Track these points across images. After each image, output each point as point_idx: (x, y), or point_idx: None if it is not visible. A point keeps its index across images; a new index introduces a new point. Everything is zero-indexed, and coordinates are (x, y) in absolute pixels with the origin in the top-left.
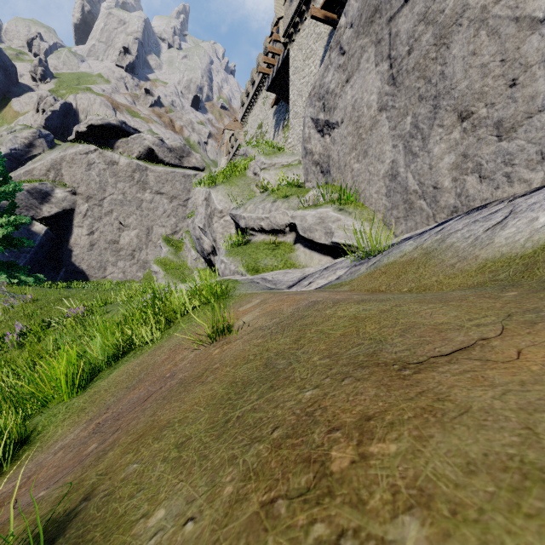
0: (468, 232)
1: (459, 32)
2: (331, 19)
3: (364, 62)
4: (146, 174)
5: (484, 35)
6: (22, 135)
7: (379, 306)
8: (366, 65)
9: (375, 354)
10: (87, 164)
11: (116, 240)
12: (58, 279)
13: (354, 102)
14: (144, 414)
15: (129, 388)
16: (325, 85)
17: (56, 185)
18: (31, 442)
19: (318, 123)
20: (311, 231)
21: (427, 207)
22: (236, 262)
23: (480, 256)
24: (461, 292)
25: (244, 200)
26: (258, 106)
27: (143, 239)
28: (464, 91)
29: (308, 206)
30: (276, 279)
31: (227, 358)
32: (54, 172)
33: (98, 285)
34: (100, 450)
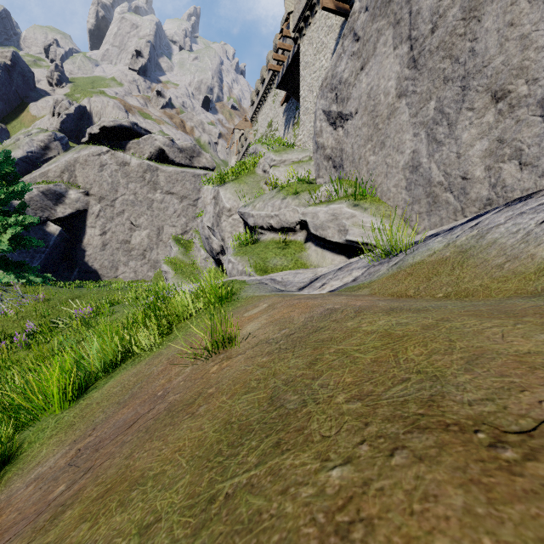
0: (515, 225)
1: (493, 2)
2: (343, 9)
3: (380, 46)
4: (157, 175)
5: (525, 1)
6: (38, 138)
7: (418, 318)
8: (383, 50)
9: (434, 403)
10: (99, 166)
11: (127, 240)
12: (72, 279)
13: (370, 90)
14: (121, 451)
15: (119, 404)
16: (338, 75)
17: (70, 186)
18: (14, 462)
19: (331, 115)
20: (323, 228)
21: (455, 200)
22: (244, 262)
23: (538, 255)
24: (529, 301)
25: (253, 198)
26: (268, 105)
27: (154, 239)
28: (499, 68)
29: (320, 202)
30: (286, 280)
31: (225, 380)
32: (68, 174)
33: (109, 285)
34: (60, 501)
